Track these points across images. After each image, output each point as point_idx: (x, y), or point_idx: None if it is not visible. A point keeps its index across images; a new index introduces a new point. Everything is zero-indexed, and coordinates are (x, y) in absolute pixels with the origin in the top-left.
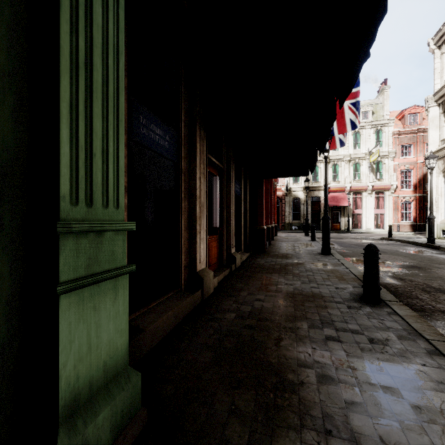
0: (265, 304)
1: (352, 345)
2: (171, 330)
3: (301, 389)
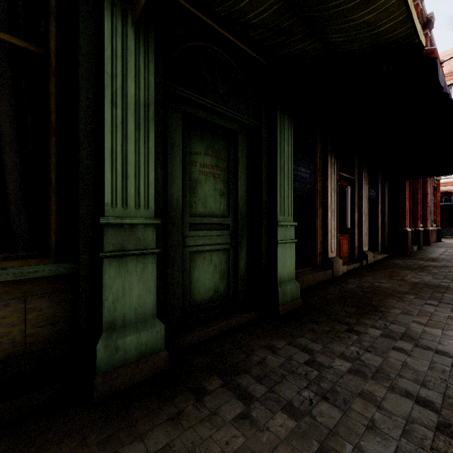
0: (384, 284)
1: (445, 309)
2: (311, 286)
3: (386, 313)
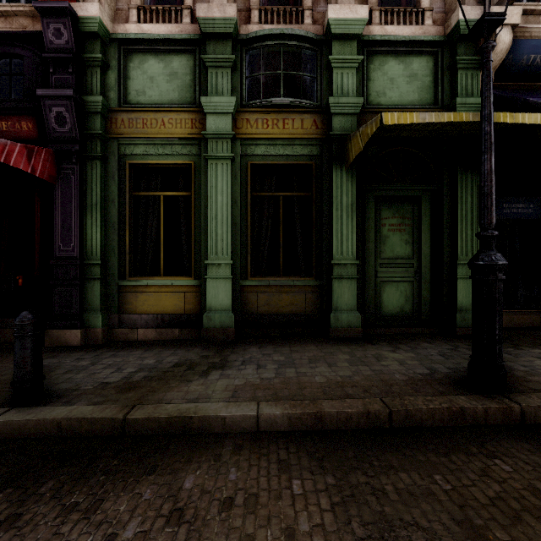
0: None
1: None
2: (526, 327)
3: None
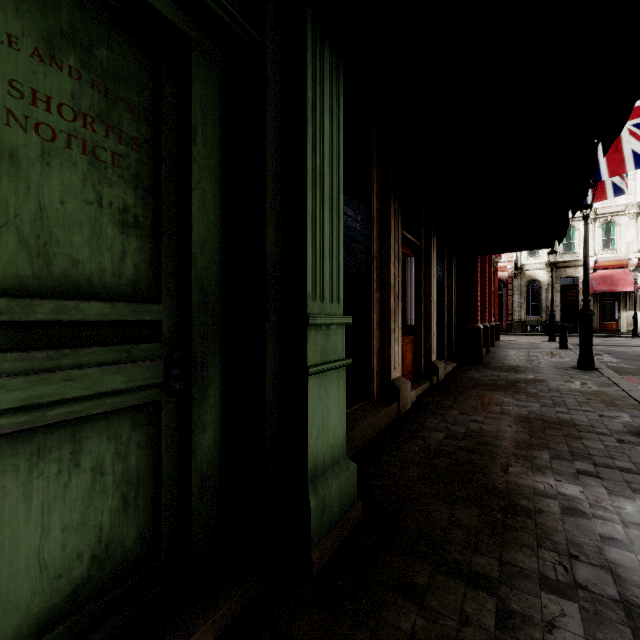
0: (485, 426)
1: (619, 484)
2: (367, 443)
3: (538, 516)
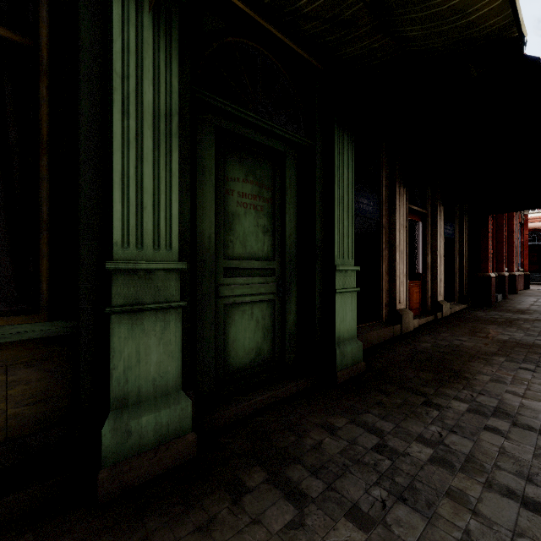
0: (465, 343)
1: None
2: (375, 344)
3: (472, 380)
